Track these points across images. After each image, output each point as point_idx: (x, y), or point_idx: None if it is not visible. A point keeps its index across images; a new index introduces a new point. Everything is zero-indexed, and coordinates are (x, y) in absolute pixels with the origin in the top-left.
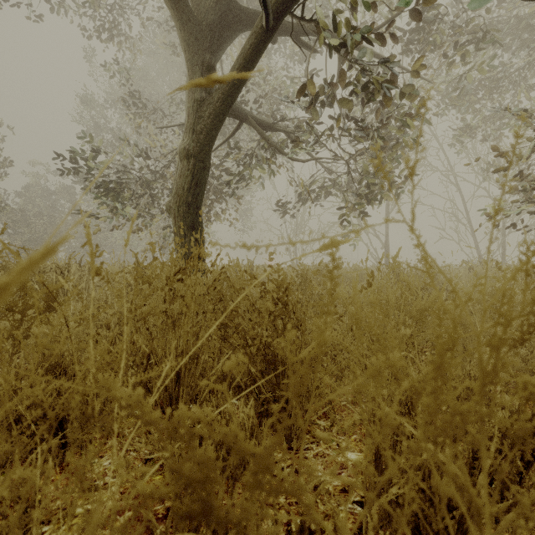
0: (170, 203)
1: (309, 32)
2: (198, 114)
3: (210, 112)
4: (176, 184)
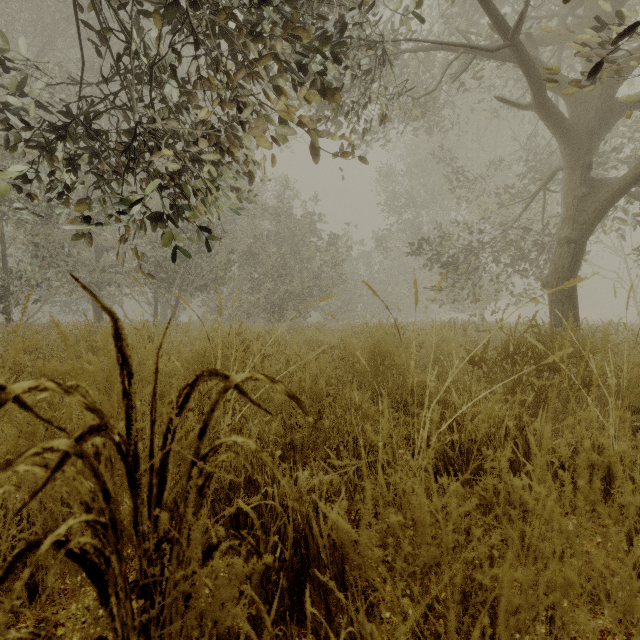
0: (546, 279)
1: None
2: (579, 208)
3: (595, 207)
4: (554, 264)
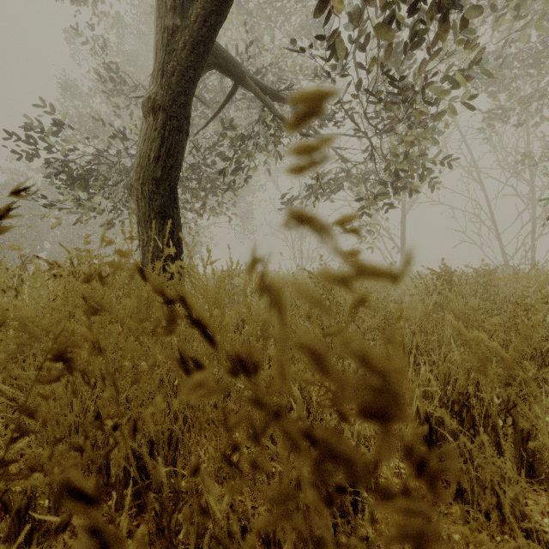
0: (131, 180)
1: None
2: (169, 47)
3: (185, 40)
4: (139, 152)
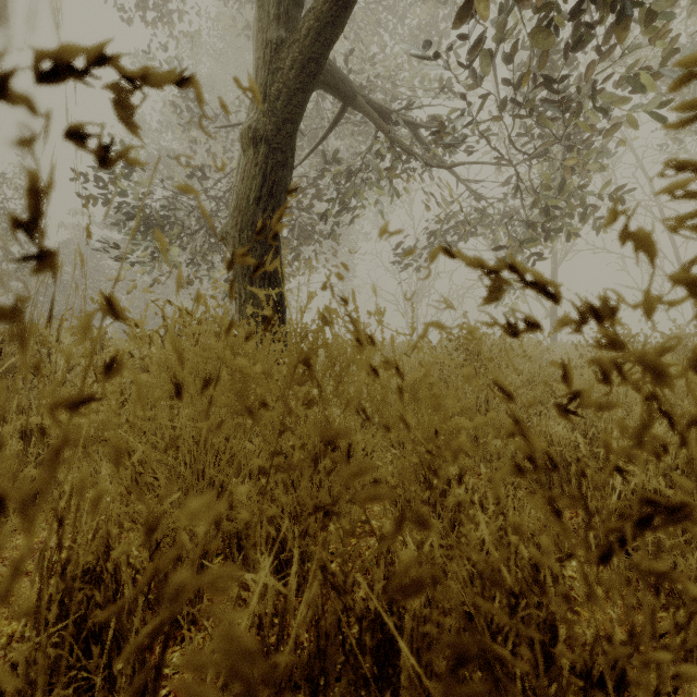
0: (226, 227)
1: None
2: (273, 65)
3: (293, 55)
4: (237, 193)
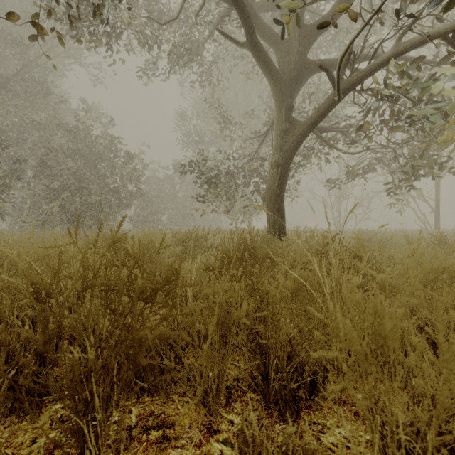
0: (264, 195)
1: (361, 59)
2: (284, 139)
3: (293, 138)
4: (269, 183)
